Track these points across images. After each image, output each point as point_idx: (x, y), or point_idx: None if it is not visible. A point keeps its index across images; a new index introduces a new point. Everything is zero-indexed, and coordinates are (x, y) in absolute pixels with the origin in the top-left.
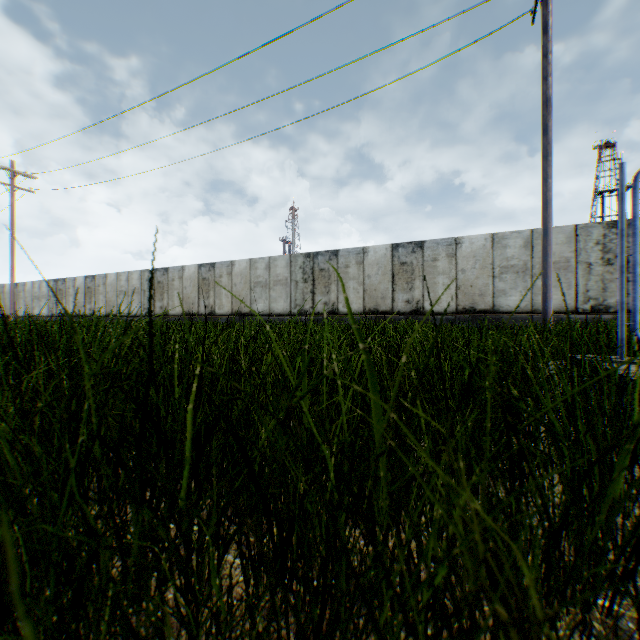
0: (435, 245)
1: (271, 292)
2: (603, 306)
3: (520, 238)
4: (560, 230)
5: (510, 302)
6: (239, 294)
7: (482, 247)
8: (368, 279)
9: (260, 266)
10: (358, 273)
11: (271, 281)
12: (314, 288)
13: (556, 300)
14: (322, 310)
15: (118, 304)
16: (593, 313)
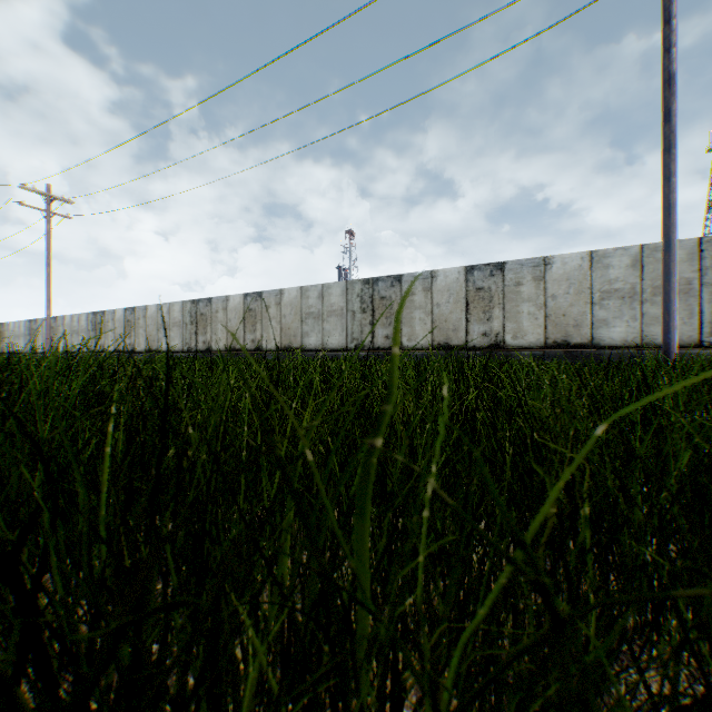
0: (518, 267)
1: (324, 324)
2: None
3: (626, 256)
4: (679, 245)
5: (613, 334)
6: (289, 327)
7: (577, 268)
8: (437, 308)
9: (312, 295)
10: (425, 301)
11: (324, 312)
12: (374, 319)
13: None
14: (383, 345)
15: (158, 339)
16: None
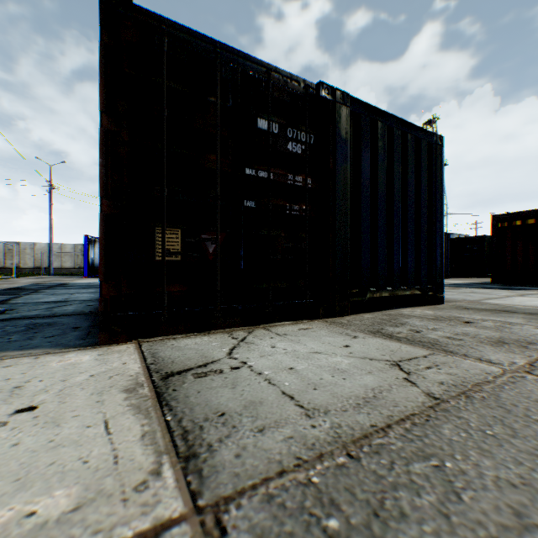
0: (26, 244)
1: None
2: (82, 267)
3: (59, 246)
4: (71, 245)
5: (55, 265)
6: None
7: (45, 247)
8: None
9: None
10: None
11: None
12: None
13: (70, 265)
14: None
15: None
16: (80, 269)
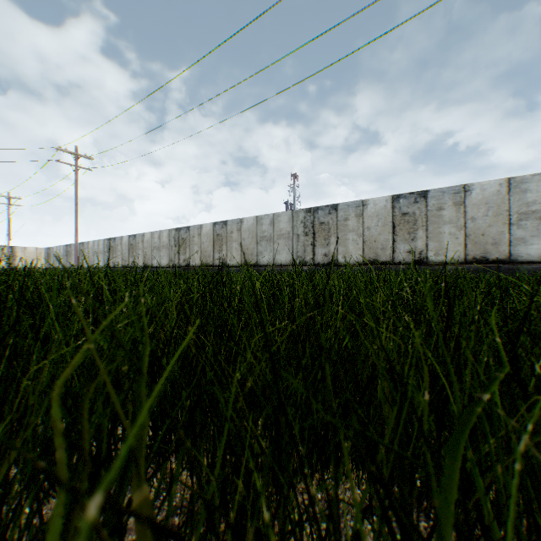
0: (440, 194)
1: (275, 245)
2: None
3: None
4: None
5: (530, 251)
6: (247, 247)
7: (495, 193)
8: (367, 231)
9: (265, 222)
10: (357, 225)
11: (275, 235)
12: (314, 241)
13: None
14: (322, 261)
15: (152, 257)
16: None
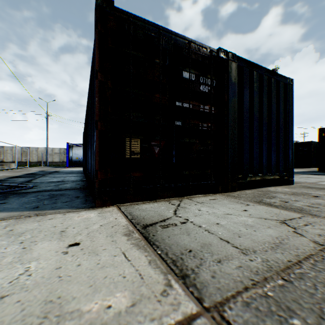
0: (33, 148)
1: None
2: (64, 161)
3: (51, 149)
4: (58, 148)
5: (49, 160)
6: None
7: (44, 150)
8: (15, 154)
9: None
10: (11, 152)
11: None
12: None
13: (57, 160)
14: None
15: None
16: (63, 162)
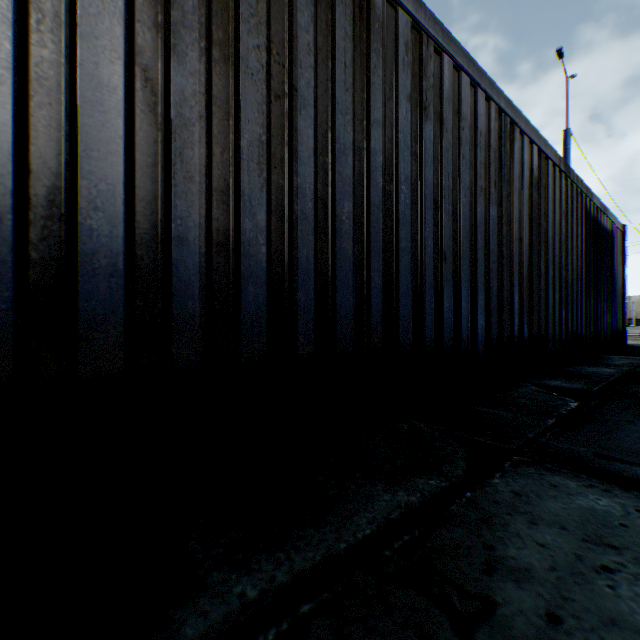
0: None
1: None
2: None
3: None
4: None
5: None
6: None
7: (637, 299)
8: None
9: None
10: None
11: None
12: None
13: None
14: None
15: None
16: None
